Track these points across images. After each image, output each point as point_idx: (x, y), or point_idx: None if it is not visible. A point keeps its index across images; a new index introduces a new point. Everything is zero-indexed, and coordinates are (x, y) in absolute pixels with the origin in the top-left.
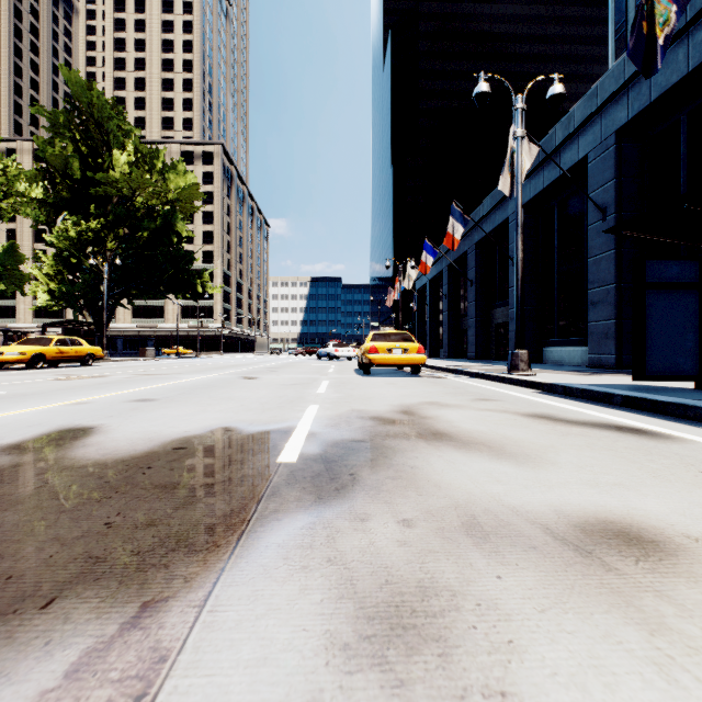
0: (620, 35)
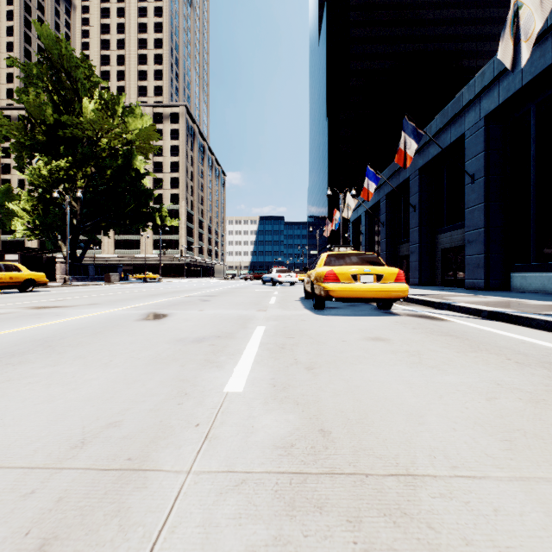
0: None
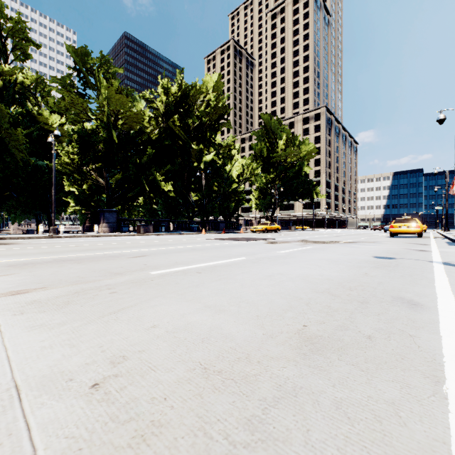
0: None
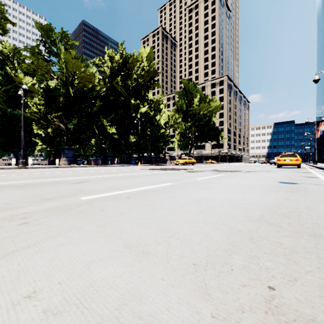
0: None
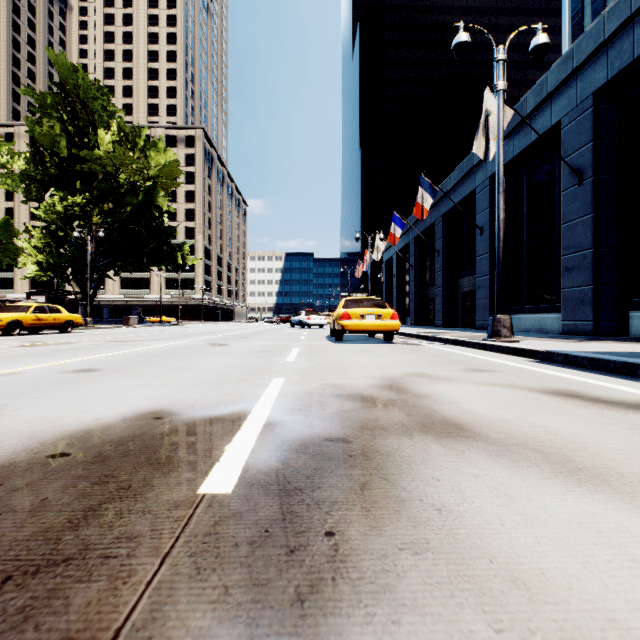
0: (576, 21)
